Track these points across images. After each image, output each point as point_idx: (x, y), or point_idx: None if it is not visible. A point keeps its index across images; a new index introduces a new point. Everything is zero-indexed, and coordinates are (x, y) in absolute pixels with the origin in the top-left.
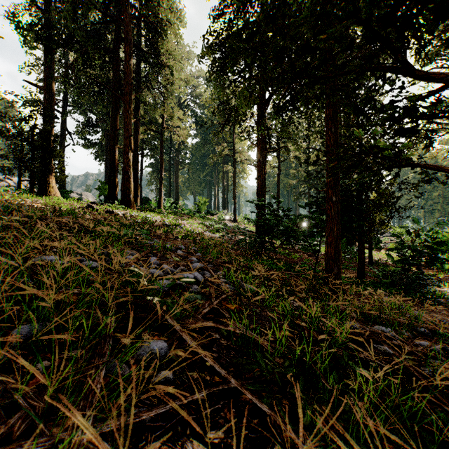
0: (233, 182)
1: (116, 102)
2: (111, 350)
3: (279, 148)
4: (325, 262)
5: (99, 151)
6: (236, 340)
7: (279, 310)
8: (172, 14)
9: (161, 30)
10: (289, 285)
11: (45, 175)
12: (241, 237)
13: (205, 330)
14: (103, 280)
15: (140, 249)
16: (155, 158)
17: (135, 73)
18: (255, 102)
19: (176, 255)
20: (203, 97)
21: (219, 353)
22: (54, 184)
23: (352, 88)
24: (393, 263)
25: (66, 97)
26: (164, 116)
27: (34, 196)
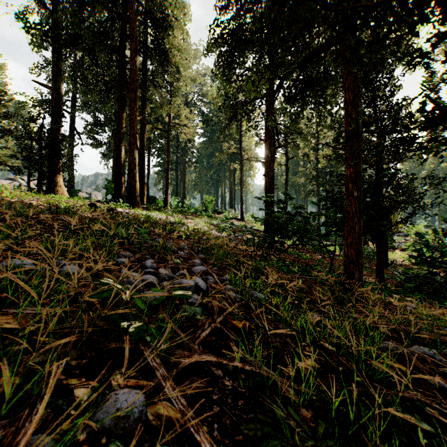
0: (240, 181)
1: (122, 99)
2: (53, 414)
3: (288, 143)
4: (345, 265)
5: (108, 151)
6: (246, 379)
7: (297, 326)
8: (178, 9)
9: (167, 26)
10: (305, 292)
11: (52, 174)
12: (249, 236)
13: (203, 363)
14: (80, 291)
15: (136, 250)
16: (162, 158)
17: (141, 71)
18: (265, 86)
19: (177, 257)
20: (210, 93)
21: (222, 405)
22: (61, 183)
23: (411, 27)
24: (410, 264)
25: (75, 98)
26: (170, 115)
27: (38, 194)
